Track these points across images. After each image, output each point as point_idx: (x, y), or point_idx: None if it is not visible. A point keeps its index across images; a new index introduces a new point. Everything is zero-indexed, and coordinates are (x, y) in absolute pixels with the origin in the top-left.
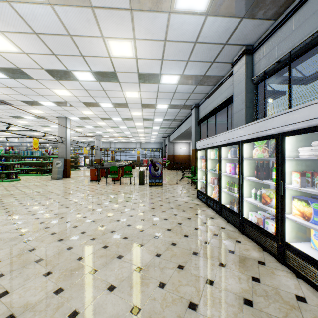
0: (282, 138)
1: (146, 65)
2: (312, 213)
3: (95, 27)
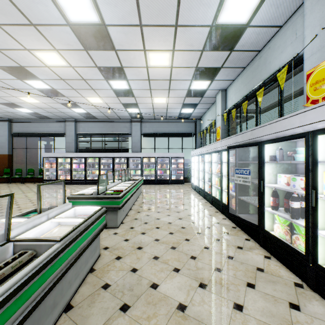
0: (100, 158)
1: (26, 105)
2: (105, 172)
3: (37, 96)
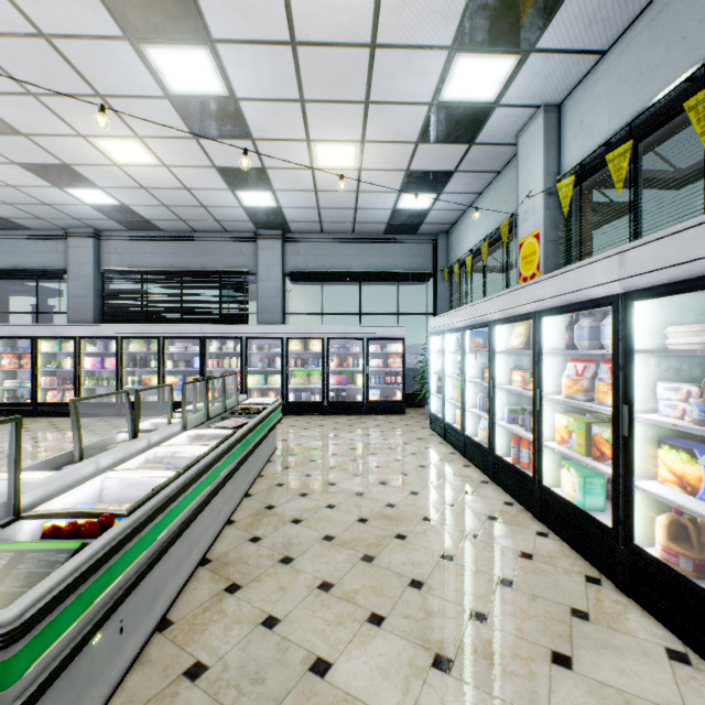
0: (164, 340)
1: None
2: (179, 381)
3: None
